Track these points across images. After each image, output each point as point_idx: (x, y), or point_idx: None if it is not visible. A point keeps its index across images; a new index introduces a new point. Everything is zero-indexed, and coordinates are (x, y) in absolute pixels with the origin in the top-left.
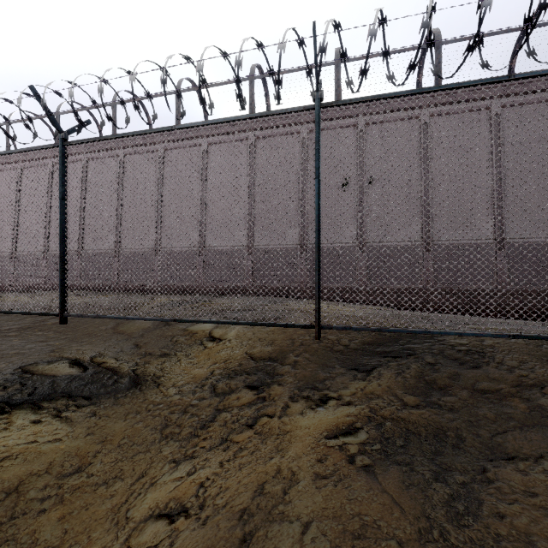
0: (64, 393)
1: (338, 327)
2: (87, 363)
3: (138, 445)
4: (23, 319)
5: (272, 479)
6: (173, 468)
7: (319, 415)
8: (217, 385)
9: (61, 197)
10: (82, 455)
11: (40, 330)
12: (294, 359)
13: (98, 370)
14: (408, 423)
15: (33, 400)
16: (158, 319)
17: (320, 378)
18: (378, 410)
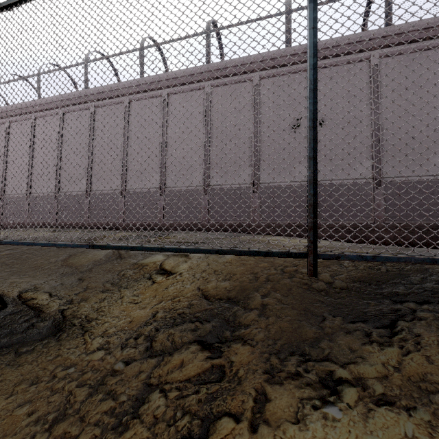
0: None
1: (350, 255)
2: (11, 300)
3: None
4: None
5: None
6: None
7: (338, 435)
8: (156, 337)
9: None
10: None
11: None
12: (262, 301)
13: (18, 309)
14: None
15: None
16: (72, 245)
17: (309, 336)
18: None
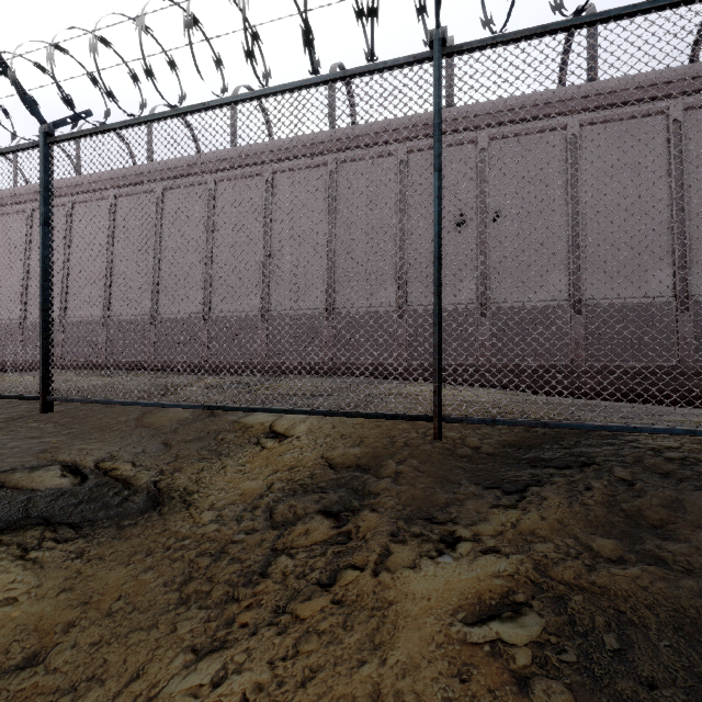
0: (41, 518)
1: (472, 419)
2: (89, 470)
3: (140, 613)
4: (17, 406)
5: None
6: (189, 665)
7: (445, 572)
8: (275, 509)
9: (42, 221)
10: (45, 630)
11: (36, 421)
12: (396, 468)
13: (102, 481)
14: (616, 597)
15: None
16: (184, 406)
17: (440, 502)
18: (551, 566)
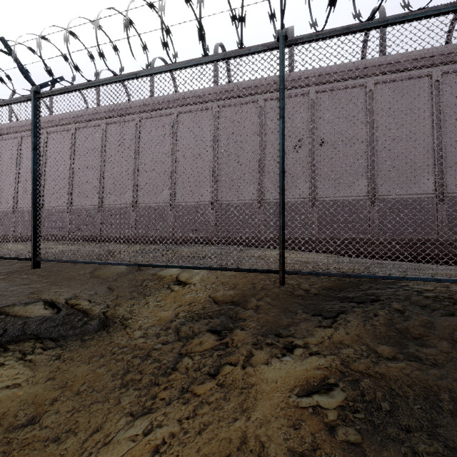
0: (33, 335)
1: (304, 272)
2: (62, 305)
3: (97, 392)
4: (13, 264)
5: (237, 452)
6: (129, 423)
7: (286, 366)
8: (180, 329)
9: (33, 147)
10: (39, 403)
11: (26, 274)
12: (256, 303)
13: (70, 312)
14: (390, 380)
15: (1, 342)
16: (123, 264)
17: (283, 324)
18: (351, 362)
